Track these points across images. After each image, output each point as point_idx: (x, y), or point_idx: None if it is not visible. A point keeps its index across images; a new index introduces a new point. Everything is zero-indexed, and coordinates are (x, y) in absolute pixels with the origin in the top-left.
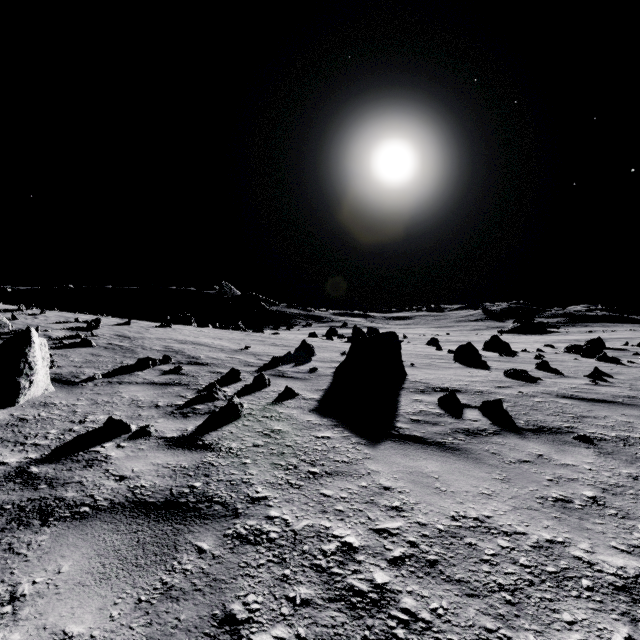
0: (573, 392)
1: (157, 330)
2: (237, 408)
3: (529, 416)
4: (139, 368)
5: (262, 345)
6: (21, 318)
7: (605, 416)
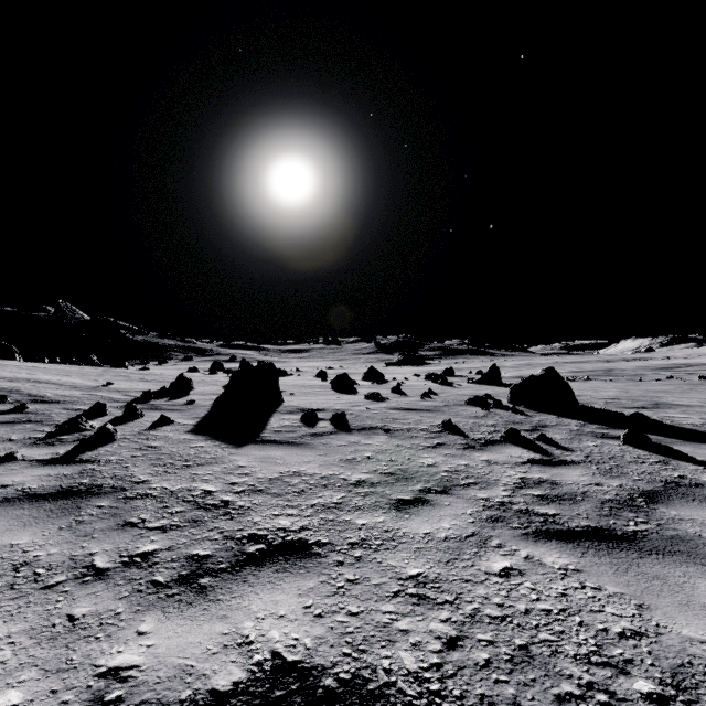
0: (403, 406)
1: None
2: (111, 433)
3: (362, 422)
4: None
5: (128, 381)
6: None
7: (410, 418)
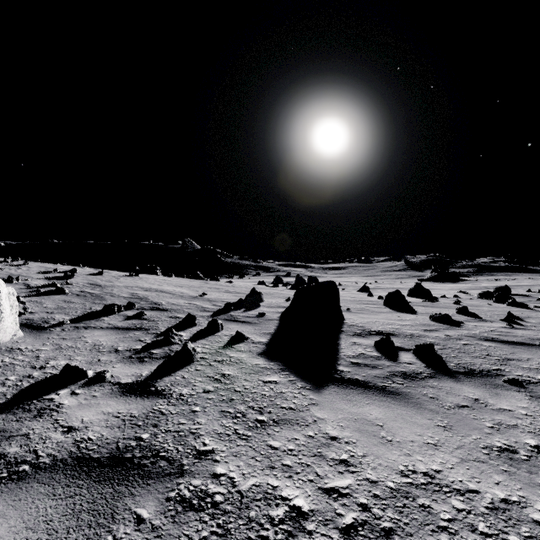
0: (494, 335)
1: (126, 279)
2: (190, 353)
3: (459, 359)
4: (105, 314)
5: (217, 292)
6: (6, 268)
7: (528, 358)
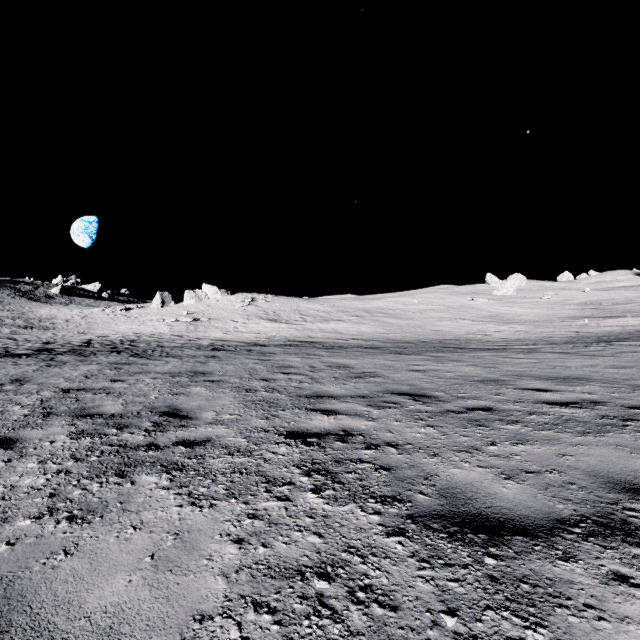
0: None
1: None
2: None
3: None
4: None
5: None
6: None
7: None
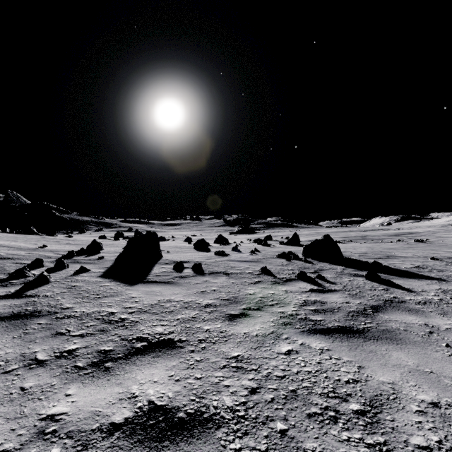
0: (238, 259)
1: None
2: (47, 278)
3: (212, 269)
4: None
5: (58, 244)
6: None
7: (242, 266)
